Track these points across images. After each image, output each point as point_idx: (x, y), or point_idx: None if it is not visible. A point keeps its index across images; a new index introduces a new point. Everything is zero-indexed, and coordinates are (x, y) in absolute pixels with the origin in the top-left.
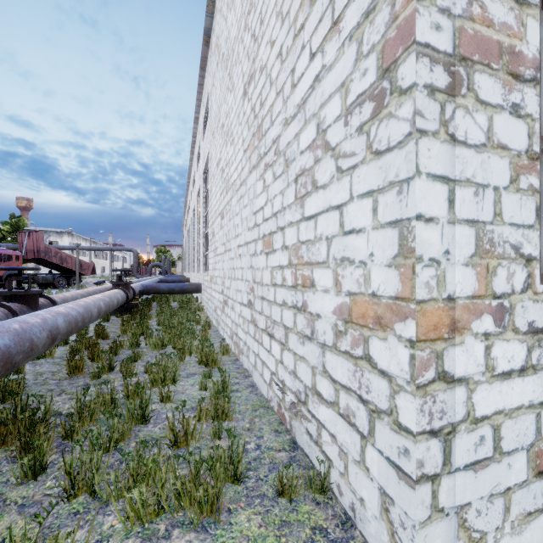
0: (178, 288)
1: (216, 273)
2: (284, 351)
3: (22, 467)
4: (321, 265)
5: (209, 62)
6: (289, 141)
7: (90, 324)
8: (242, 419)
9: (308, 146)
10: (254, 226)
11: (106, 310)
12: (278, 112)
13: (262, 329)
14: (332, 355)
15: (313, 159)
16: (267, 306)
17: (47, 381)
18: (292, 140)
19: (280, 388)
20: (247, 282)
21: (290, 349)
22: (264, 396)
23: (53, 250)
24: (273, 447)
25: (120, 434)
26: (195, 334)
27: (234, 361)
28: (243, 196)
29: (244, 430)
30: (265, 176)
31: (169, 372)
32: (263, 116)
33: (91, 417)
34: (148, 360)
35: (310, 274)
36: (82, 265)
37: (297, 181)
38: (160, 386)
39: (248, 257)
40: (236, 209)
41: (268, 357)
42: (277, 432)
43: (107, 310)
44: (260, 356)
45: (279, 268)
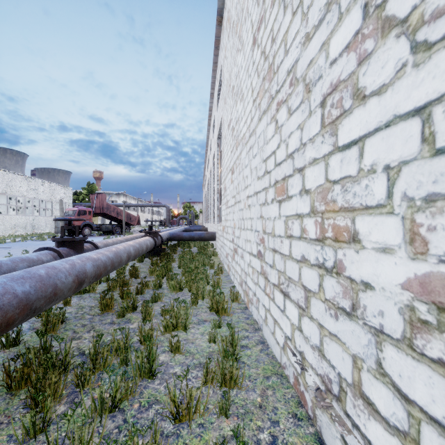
0: (197, 236)
1: (227, 223)
2: (304, 318)
3: (24, 424)
4: (372, 210)
5: (222, 39)
6: (312, 58)
7: (129, 264)
8: (252, 389)
9: (345, 47)
10: (265, 173)
11: (135, 254)
12: (295, 33)
13: (274, 284)
14: (400, 354)
15: (355, 59)
16: (280, 260)
17: (84, 315)
18: (316, 55)
19: (298, 360)
20: (256, 232)
21: (313, 318)
22: (276, 358)
23: (112, 207)
24: (293, 444)
25: (123, 394)
26: (208, 279)
27: (243, 309)
28: (253, 146)
29: (255, 407)
30: (277, 116)
31: (181, 319)
32: (275, 52)
33: (104, 363)
34: (167, 301)
35: (350, 224)
36: (131, 218)
37: (324, 104)
38: (173, 332)
39: (257, 207)
40: (245, 162)
41: (281, 317)
42: (296, 417)
43: (136, 254)
44: (271, 313)
45: (296, 217)
